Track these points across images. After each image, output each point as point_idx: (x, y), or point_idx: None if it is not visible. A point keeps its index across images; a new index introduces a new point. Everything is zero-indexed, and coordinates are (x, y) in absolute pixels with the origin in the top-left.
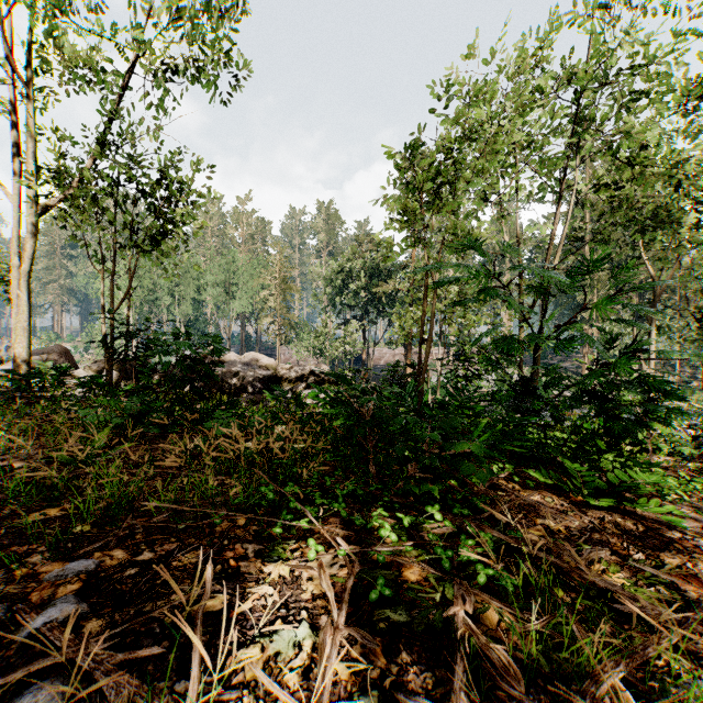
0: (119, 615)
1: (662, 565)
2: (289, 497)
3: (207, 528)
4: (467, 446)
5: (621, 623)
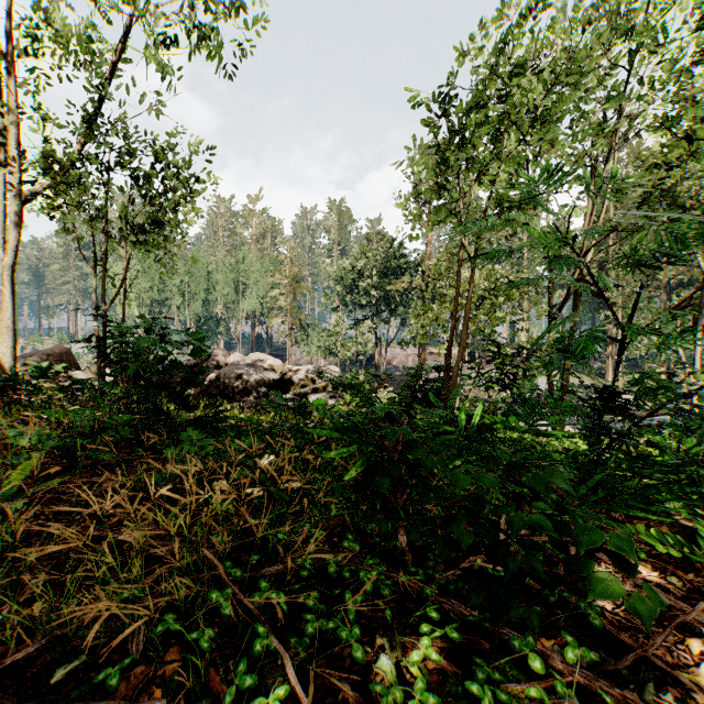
0: None
1: None
2: (255, 624)
3: (99, 686)
4: (598, 536)
5: None
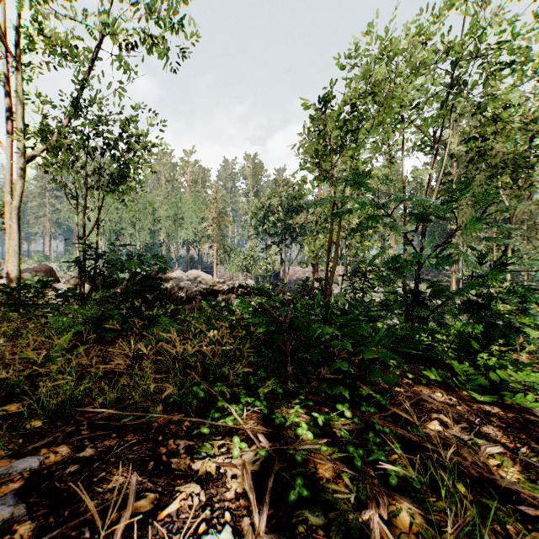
0: (53, 516)
1: None
2: (217, 396)
3: (145, 424)
4: (374, 352)
5: (523, 522)
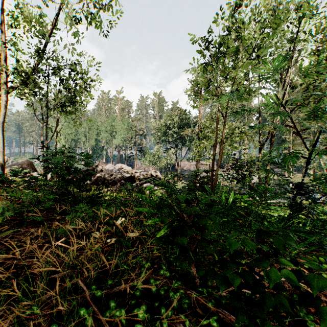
0: None
1: None
2: None
3: None
4: (325, 284)
5: None
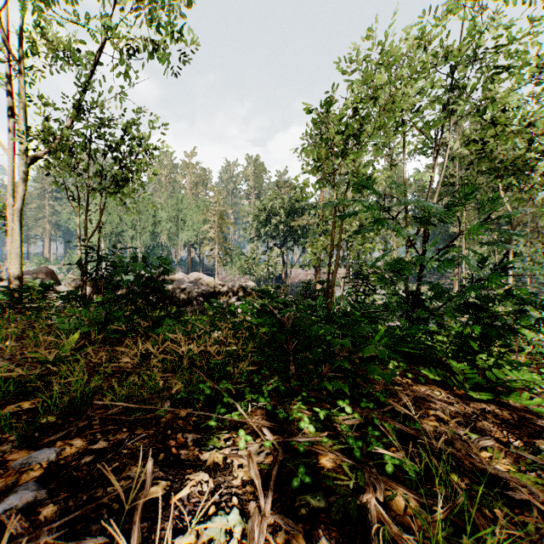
0: (73, 501)
1: (538, 451)
2: (223, 393)
3: (153, 419)
4: (373, 350)
5: (511, 507)
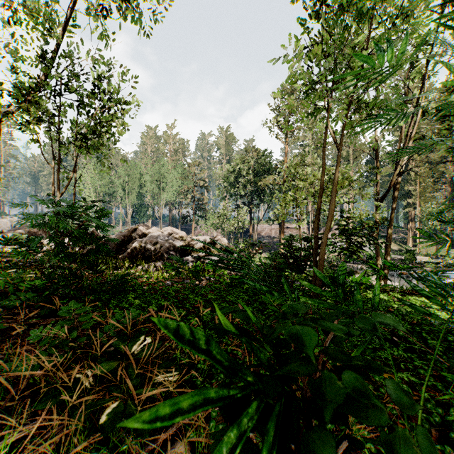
0: None
1: None
2: None
3: None
4: None
5: None
